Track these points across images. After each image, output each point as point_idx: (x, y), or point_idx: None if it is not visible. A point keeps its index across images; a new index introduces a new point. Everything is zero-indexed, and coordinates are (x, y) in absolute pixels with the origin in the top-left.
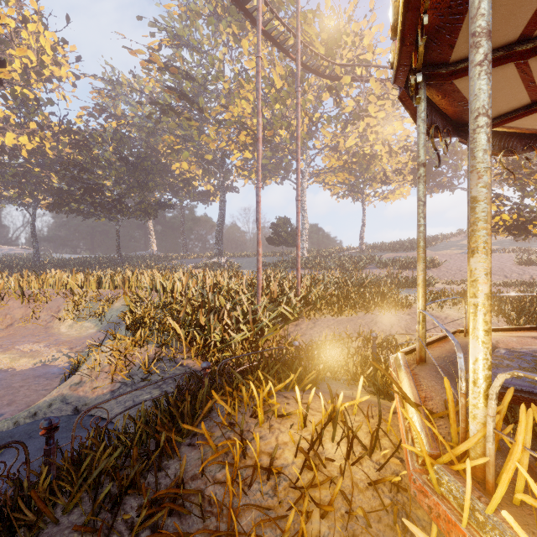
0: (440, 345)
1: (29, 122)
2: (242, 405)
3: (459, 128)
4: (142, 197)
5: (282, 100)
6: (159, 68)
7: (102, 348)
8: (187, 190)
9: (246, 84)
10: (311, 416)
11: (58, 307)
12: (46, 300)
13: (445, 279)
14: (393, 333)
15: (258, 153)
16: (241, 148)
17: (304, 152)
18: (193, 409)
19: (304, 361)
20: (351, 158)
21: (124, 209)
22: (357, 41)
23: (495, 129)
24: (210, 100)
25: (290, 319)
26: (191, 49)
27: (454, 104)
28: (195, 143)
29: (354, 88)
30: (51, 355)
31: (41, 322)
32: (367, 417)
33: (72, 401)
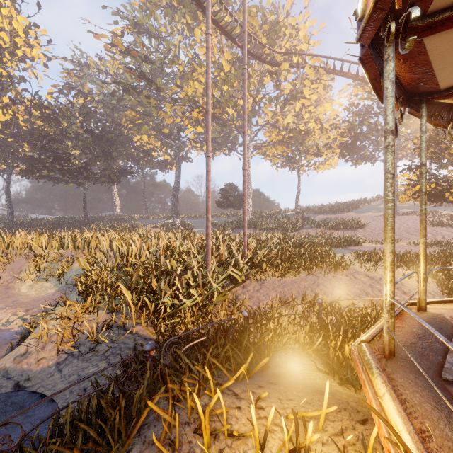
0: (398, 324)
1: (3, 97)
2: (186, 407)
3: (411, 99)
4: (106, 165)
5: (229, 82)
6: (120, 51)
7: (52, 315)
8: (147, 160)
9: (198, 67)
10: (268, 434)
11: (20, 268)
12: (8, 261)
13: (370, 239)
14: (335, 296)
15: (208, 124)
16: (194, 124)
17: (248, 128)
18: (129, 411)
19: (254, 333)
20: (288, 133)
21: (90, 175)
22: (294, 33)
23: (444, 101)
24: (167, 81)
25: (238, 280)
26: (150, 35)
27: (414, 70)
28: (154, 118)
29: (291, 74)
30: (6, 318)
31: (2, 282)
32: (335, 434)
33: (14, 375)
